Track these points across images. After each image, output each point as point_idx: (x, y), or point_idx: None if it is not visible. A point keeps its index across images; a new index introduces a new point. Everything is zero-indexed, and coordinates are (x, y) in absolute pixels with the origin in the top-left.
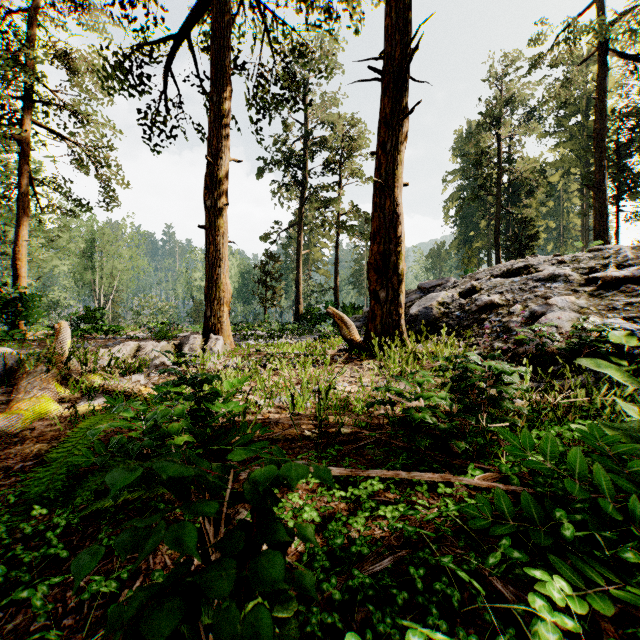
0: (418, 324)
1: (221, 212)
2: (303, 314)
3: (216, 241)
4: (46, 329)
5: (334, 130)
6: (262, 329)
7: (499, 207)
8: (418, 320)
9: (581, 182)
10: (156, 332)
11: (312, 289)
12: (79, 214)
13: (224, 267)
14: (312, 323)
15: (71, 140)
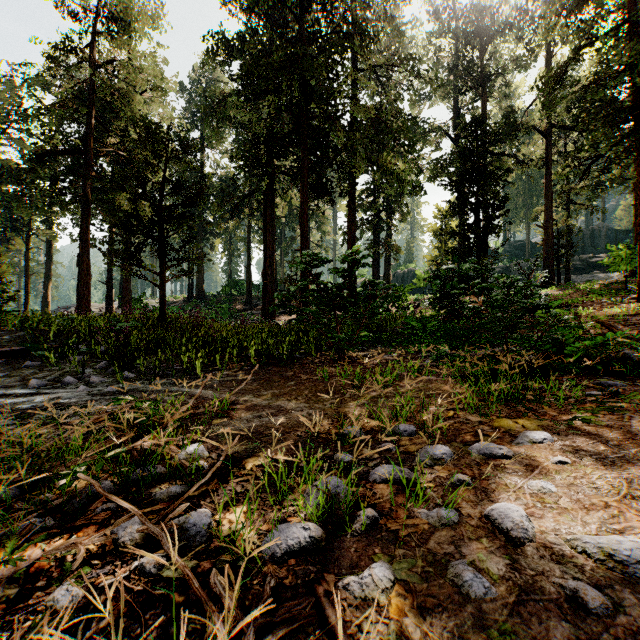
0: None
1: None
2: None
3: None
4: None
5: None
6: None
7: None
8: None
9: None
10: None
11: None
12: None
13: None
14: None
15: None
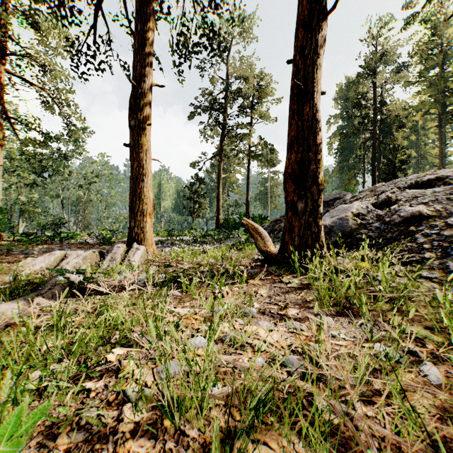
0: (333, 235)
1: (144, 131)
2: (222, 223)
3: (139, 158)
4: (18, 235)
5: (246, 81)
6: (189, 235)
7: (375, 139)
8: (333, 231)
9: (438, 120)
10: (100, 238)
11: (229, 204)
12: (48, 146)
13: (147, 181)
14: (229, 230)
15: (38, 86)
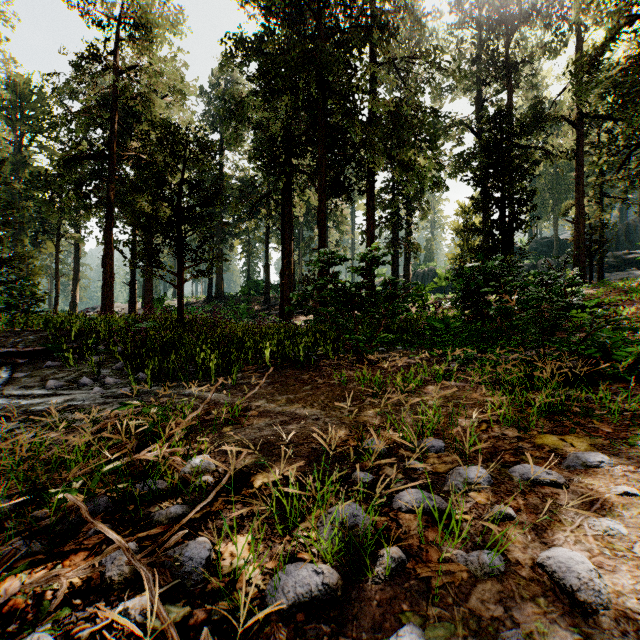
0: None
1: None
2: None
3: None
4: None
5: None
6: None
7: None
8: None
9: None
10: None
11: None
12: None
13: None
14: None
15: None
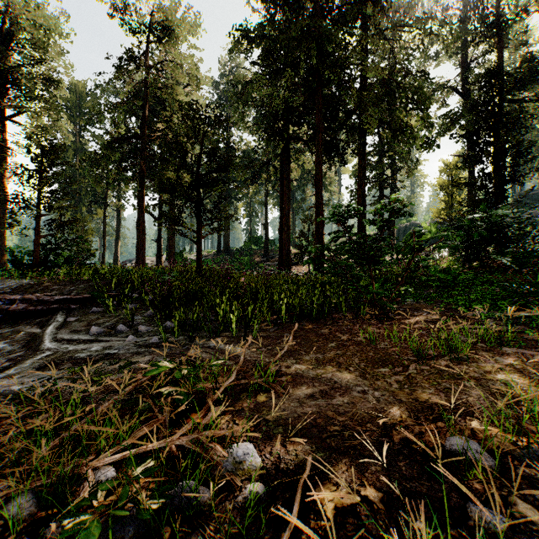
0: None
1: None
2: None
3: None
4: None
5: None
6: None
7: None
8: None
9: None
10: None
11: None
12: None
13: None
14: None
15: None
